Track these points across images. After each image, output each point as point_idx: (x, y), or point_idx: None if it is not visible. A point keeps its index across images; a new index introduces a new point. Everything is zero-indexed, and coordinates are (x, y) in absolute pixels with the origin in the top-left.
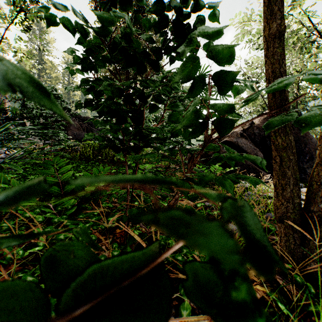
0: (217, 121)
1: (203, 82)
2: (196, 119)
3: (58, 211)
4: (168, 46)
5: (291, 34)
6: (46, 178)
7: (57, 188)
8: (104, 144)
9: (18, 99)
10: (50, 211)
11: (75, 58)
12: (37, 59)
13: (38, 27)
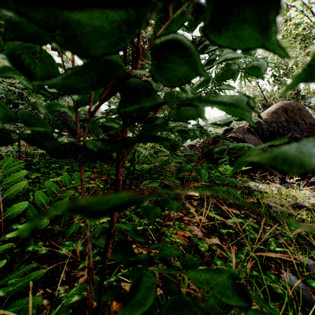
0: None
1: None
2: None
3: None
4: None
5: (297, 24)
6: None
7: None
8: None
9: None
10: None
11: None
12: None
13: None
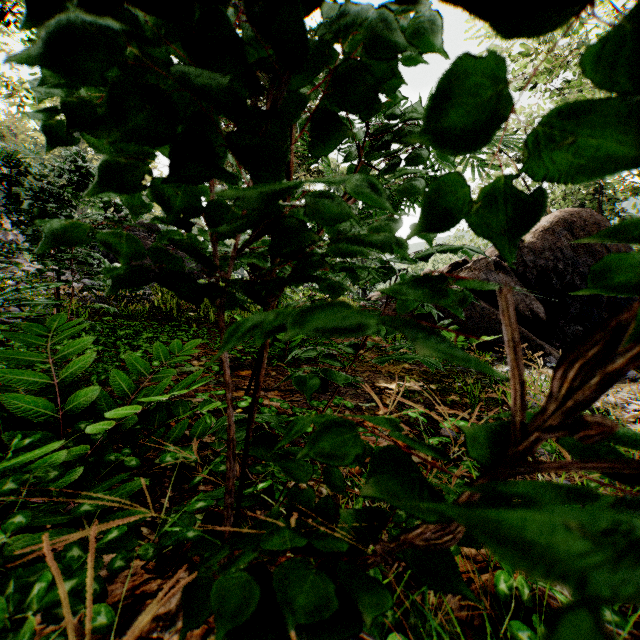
0: None
1: None
2: None
3: (3, 495)
4: None
5: None
6: (13, 374)
7: (46, 402)
8: (125, 267)
9: None
10: None
11: None
12: None
13: None
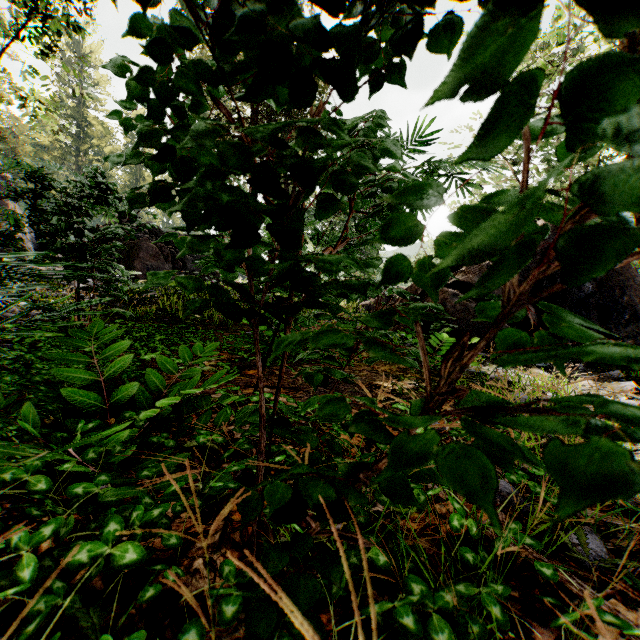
0: (576, 237)
1: (528, 105)
2: (517, 230)
3: (87, 461)
4: (369, 39)
5: None
6: (68, 372)
7: (95, 395)
8: (200, 301)
9: (22, 193)
10: (71, 458)
11: (132, 85)
12: (74, 118)
13: (76, 53)
